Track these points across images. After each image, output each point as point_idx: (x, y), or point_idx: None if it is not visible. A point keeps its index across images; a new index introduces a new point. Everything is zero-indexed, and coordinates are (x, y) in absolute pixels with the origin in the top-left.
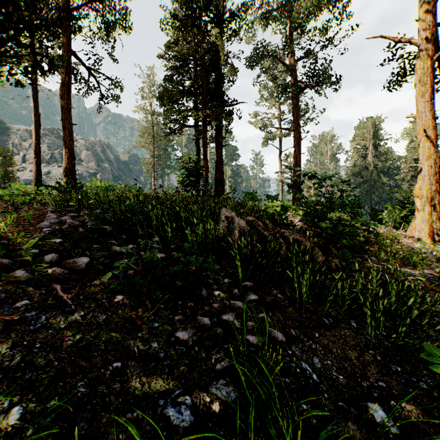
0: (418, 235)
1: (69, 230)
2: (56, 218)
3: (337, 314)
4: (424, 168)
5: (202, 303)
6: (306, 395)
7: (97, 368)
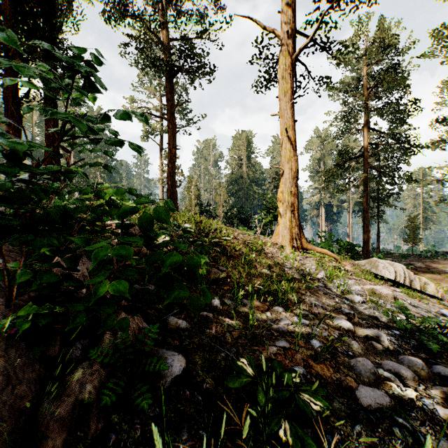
0: (281, 242)
1: None
2: None
3: None
4: (286, 170)
5: None
6: None
7: None
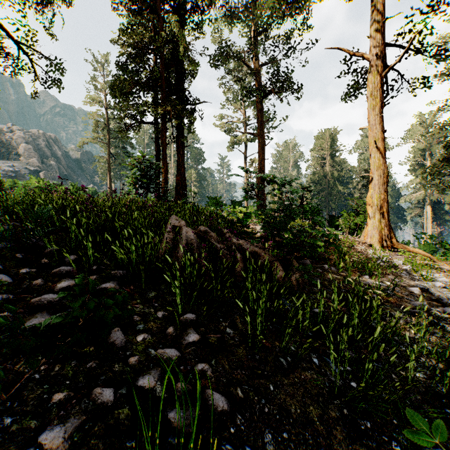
0: (370, 241)
1: None
2: None
3: (297, 348)
4: (375, 177)
5: (112, 359)
6: None
7: None
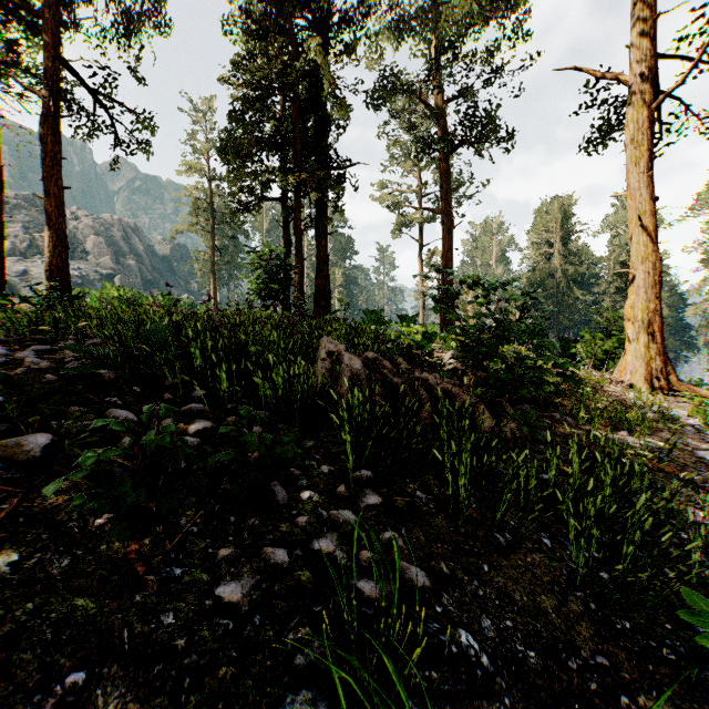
0: (630, 379)
1: (25, 378)
2: (5, 354)
3: (518, 524)
4: (639, 275)
5: (276, 517)
6: (471, 704)
7: (25, 693)
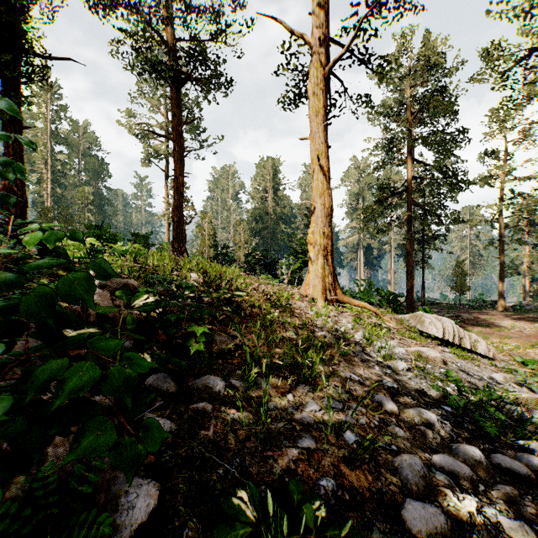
0: (312, 294)
1: None
2: None
3: None
4: (318, 207)
5: None
6: None
7: None
